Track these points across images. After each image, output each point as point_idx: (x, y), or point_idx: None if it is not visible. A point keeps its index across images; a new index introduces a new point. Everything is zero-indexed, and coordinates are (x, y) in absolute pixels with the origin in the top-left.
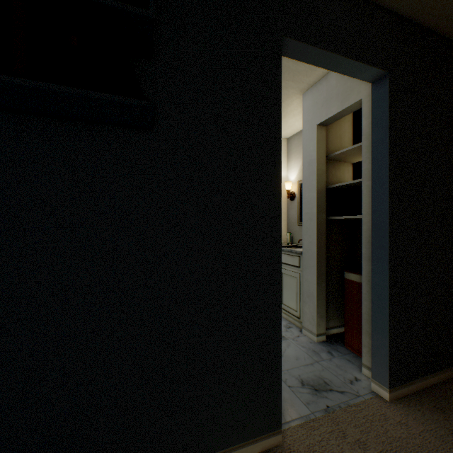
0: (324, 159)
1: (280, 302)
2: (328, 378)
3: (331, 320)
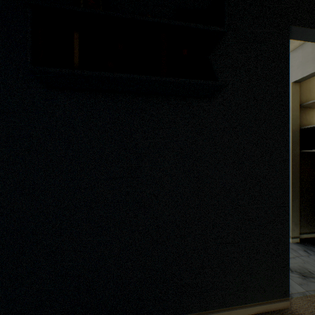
0: (297, 107)
1: (288, 210)
2: (310, 269)
3: (302, 228)
